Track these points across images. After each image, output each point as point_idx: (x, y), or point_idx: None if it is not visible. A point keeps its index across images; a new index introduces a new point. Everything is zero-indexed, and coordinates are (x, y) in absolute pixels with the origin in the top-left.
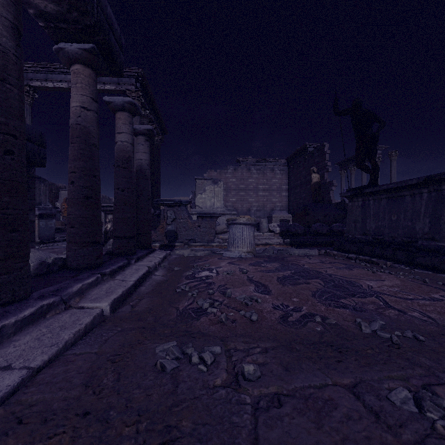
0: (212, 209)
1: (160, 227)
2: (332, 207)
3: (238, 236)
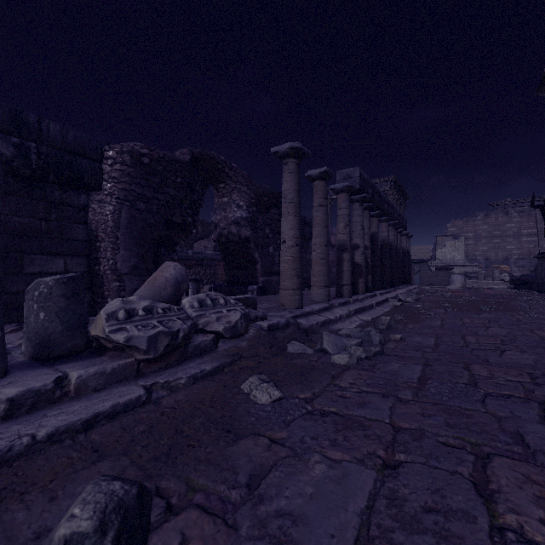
0: (452, 261)
1: None
2: None
3: (454, 279)
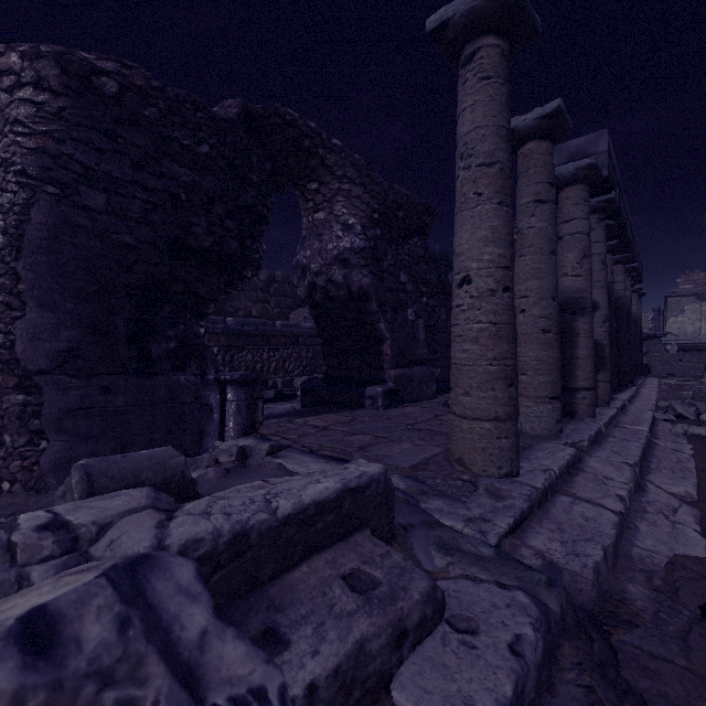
0: (696, 337)
1: None
2: None
3: None
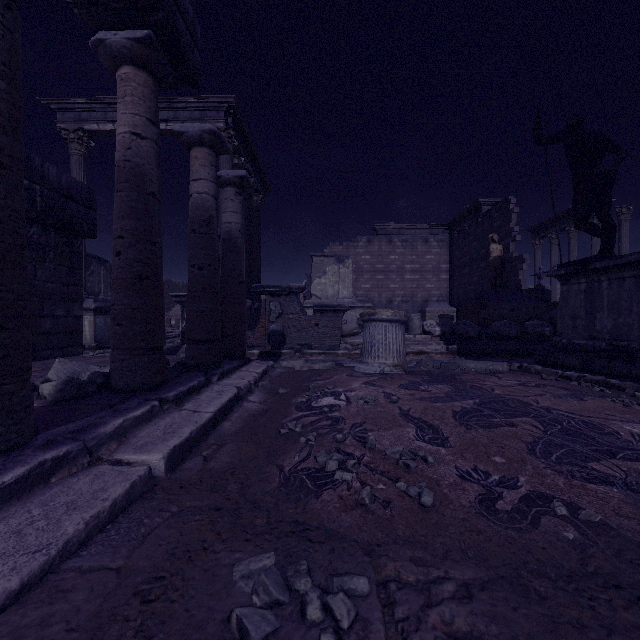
0: (336, 300)
1: (260, 326)
2: (524, 295)
3: (378, 340)
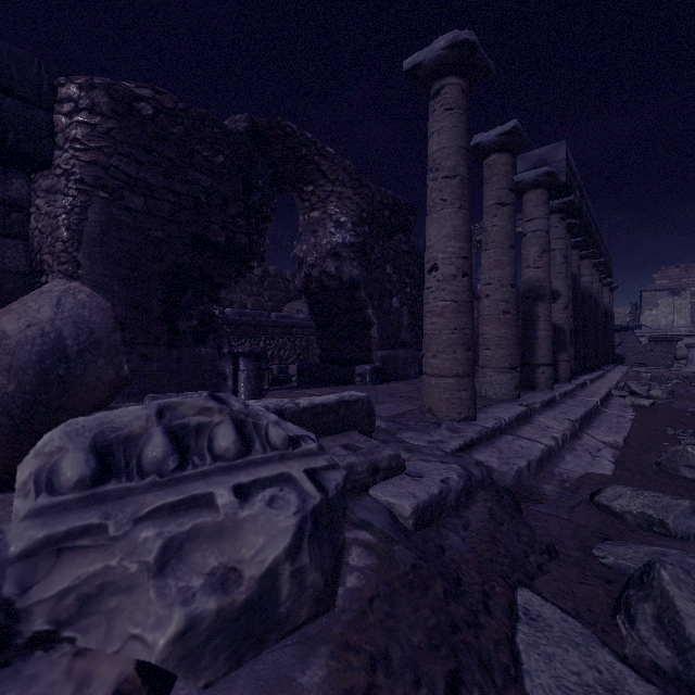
0: (669, 329)
1: None
2: None
3: None
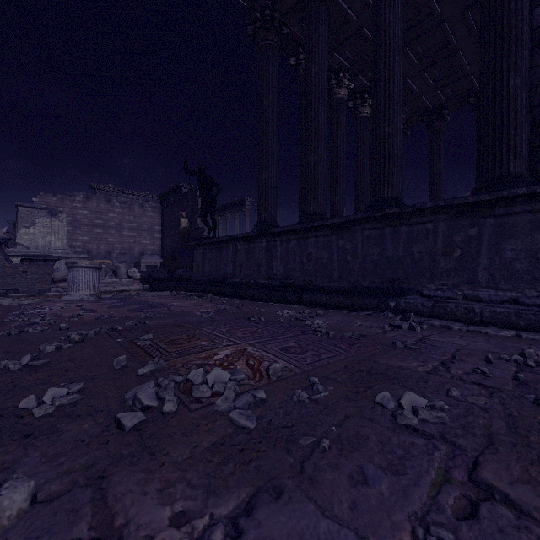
0: (47, 250)
1: None
2: None
3: (79, 280)
